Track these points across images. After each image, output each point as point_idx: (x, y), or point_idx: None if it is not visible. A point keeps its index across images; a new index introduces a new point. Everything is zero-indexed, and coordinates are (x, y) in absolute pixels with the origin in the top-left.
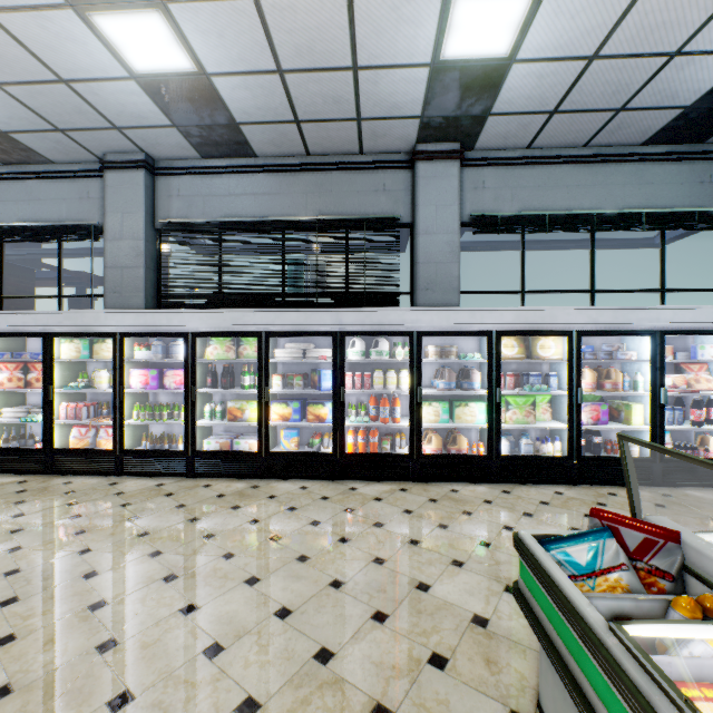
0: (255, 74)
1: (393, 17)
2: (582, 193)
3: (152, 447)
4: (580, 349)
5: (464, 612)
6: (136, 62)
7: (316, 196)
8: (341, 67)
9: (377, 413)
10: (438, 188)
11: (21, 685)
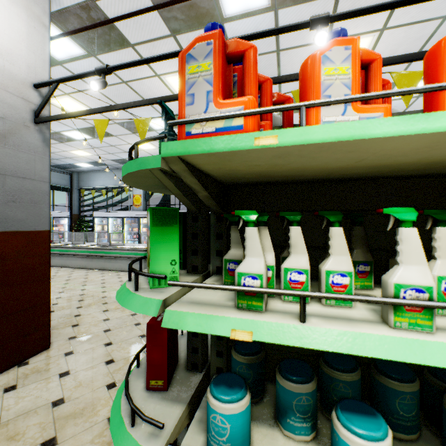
0: None
1: None
2: None
3: None
4: None
5: None
6: None
7: None
8: None
9: None
10: None
11: None
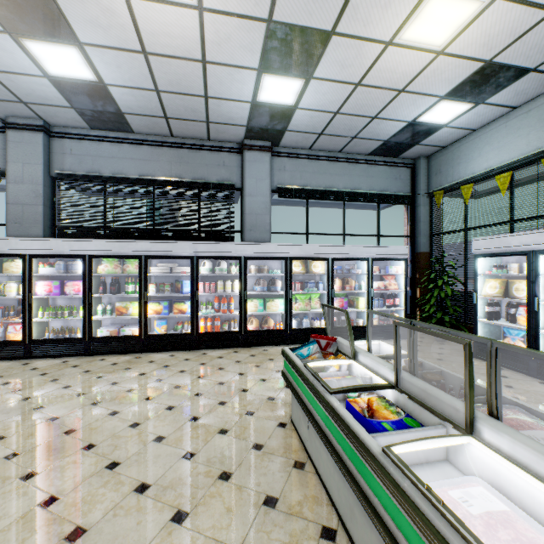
0: (140, 89)
1: (230, 78)
2: (338, 178)
3: (55, 337)
4: (333, 268)
5: (264, 396)
6: (51, 69)
7: (178, 165)
8: (197, 95)
9: (219, 307)
10: (257, 168)
11: (25, 451)
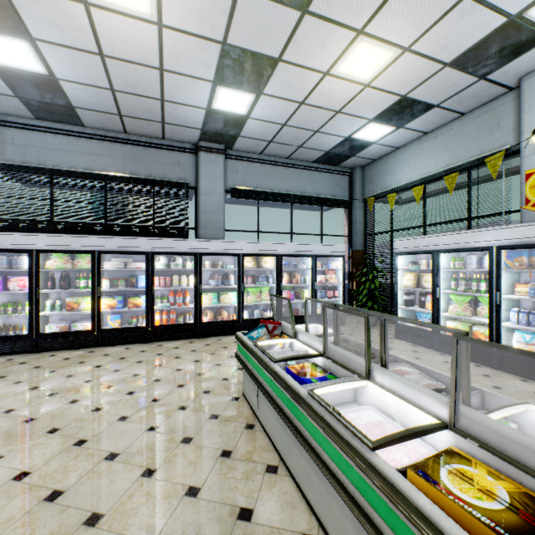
0: (94, 86)
1: (186, 86)
2: (286, 182)
3: None
4: (282, 263)
5: (219, 378)
6: None
7: (132, 161)
8: (154, 97)
9: (175, 301)
10: (212, 169)
11: None
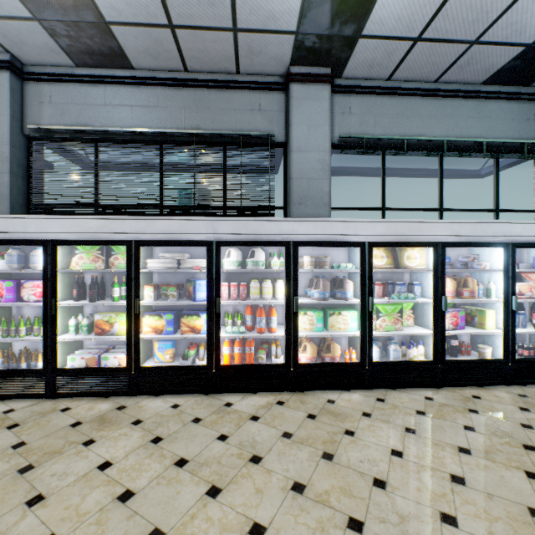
0: None
1: None
2: (433, 123)
3: (5, 366)
4: (444, 259)
5: None
6: None
7: (194, 111)
8: None
9: (253, 323)
10: (310, 109)
11: None
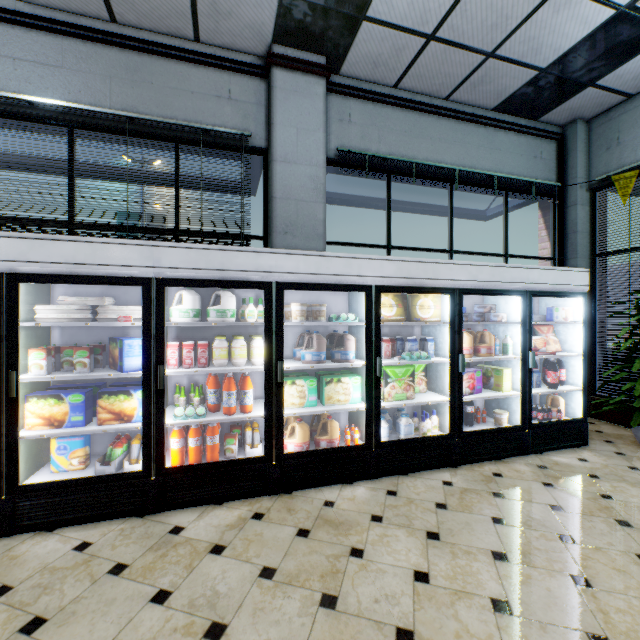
0: None
1: None
2: (444, 147)
3: None
4: (462, 309)
5: None
6: None
7: (128, 85)
8: None
9: (218, 400)
10: (299, 107)
11: None
